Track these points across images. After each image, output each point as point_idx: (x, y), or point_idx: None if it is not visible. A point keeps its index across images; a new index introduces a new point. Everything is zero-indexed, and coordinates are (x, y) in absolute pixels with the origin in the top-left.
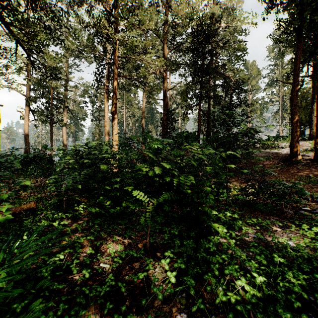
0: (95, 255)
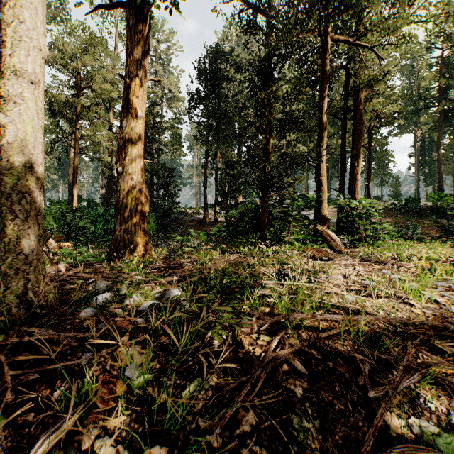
0: None
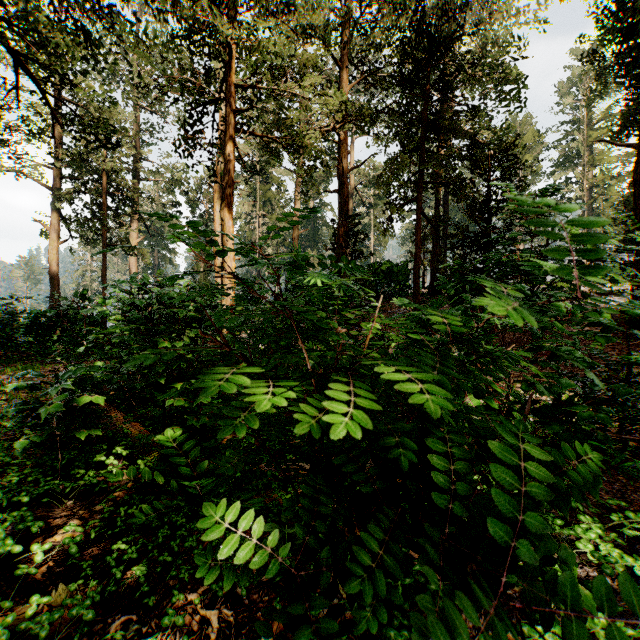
0: None
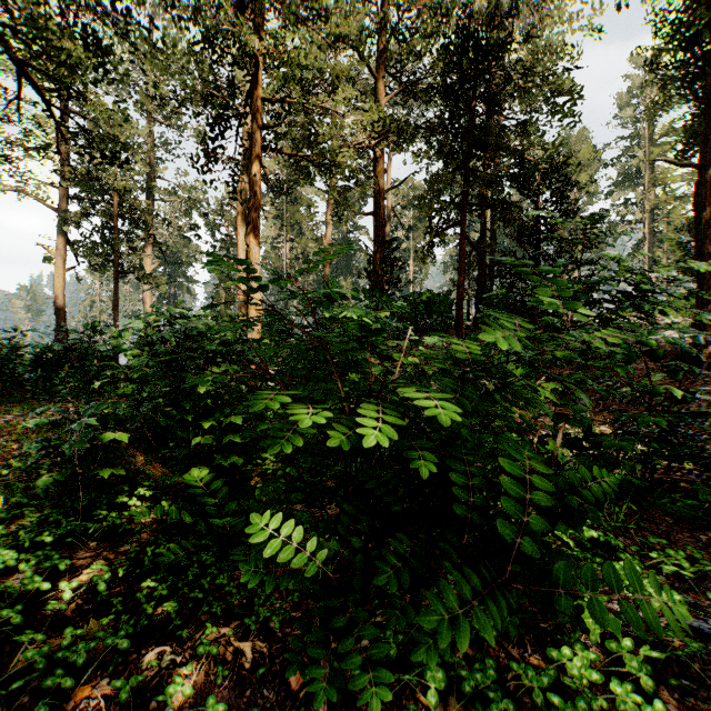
0: None
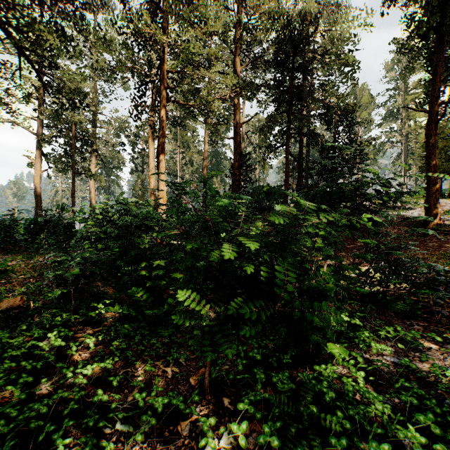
0: (111, 400)
